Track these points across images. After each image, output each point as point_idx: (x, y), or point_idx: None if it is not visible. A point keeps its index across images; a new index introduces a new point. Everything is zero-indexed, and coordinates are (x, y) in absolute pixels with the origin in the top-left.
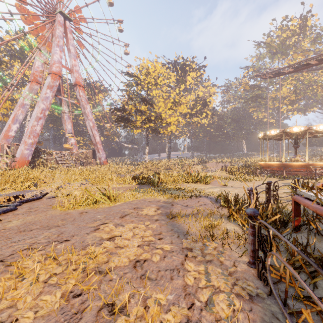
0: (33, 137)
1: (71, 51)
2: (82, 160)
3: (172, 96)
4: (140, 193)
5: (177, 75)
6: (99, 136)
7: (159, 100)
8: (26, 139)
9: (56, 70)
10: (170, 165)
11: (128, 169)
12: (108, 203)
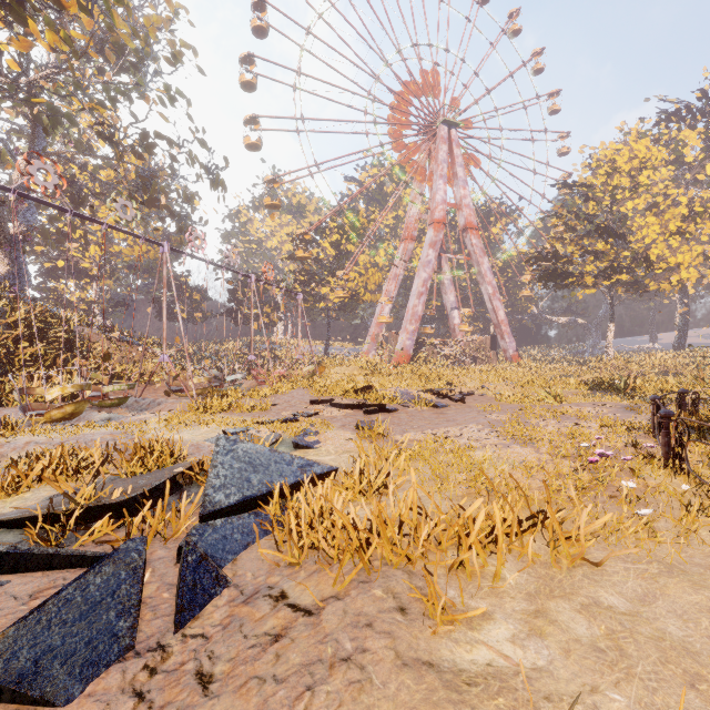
0: (415, 321)
1: (458, 175)
2: (473, 354)
3: (684, 201)
4: (594, 398)
5: (707, 133)
6: (503, 309)
7: (643, 222)
8: (407, 325)
9: (440, 216)
10: (680, 366)
11: (565, 372)
12: (554, 403)
